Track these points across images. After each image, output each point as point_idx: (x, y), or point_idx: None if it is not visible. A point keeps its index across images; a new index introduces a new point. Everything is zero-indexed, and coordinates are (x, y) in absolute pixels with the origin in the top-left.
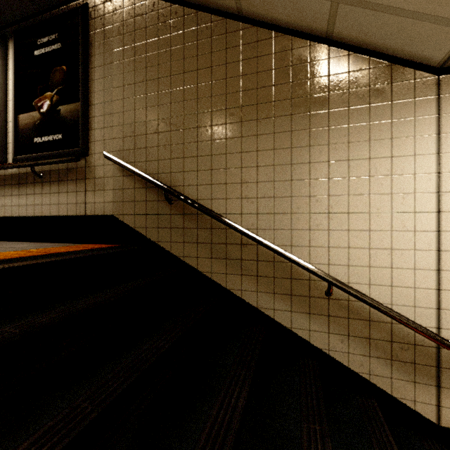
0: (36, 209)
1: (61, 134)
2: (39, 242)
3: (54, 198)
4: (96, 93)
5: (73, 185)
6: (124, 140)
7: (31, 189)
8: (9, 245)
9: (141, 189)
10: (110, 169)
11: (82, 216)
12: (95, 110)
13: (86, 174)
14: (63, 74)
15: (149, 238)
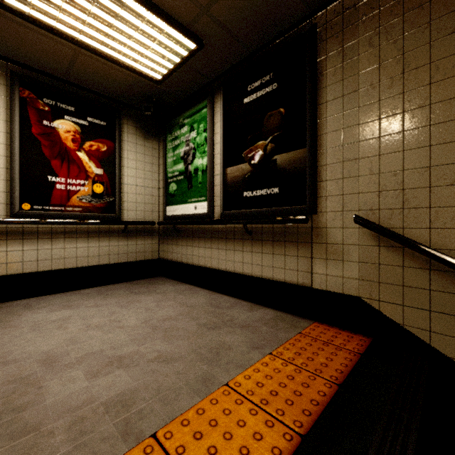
0: (244, 267)
1: (277, 188)
2: (243, 299)
3: (267, 259)
4: (329, 134)
5: (293, 248)
6: (380, 195)
7: (239, 245)
8: (231, 313)
9: (418, 270)
10: (354, 234)
11: (306, 288)
12: (327, 155)
13: (313, 237)
14: (280, 118)
15: (437, 348)
